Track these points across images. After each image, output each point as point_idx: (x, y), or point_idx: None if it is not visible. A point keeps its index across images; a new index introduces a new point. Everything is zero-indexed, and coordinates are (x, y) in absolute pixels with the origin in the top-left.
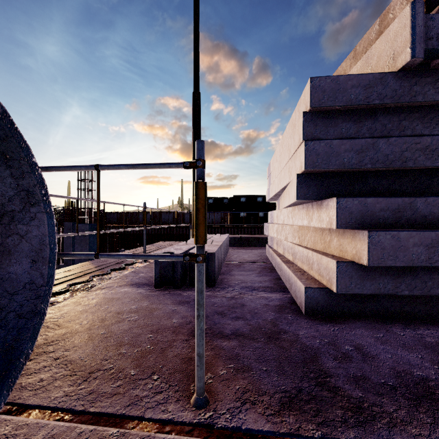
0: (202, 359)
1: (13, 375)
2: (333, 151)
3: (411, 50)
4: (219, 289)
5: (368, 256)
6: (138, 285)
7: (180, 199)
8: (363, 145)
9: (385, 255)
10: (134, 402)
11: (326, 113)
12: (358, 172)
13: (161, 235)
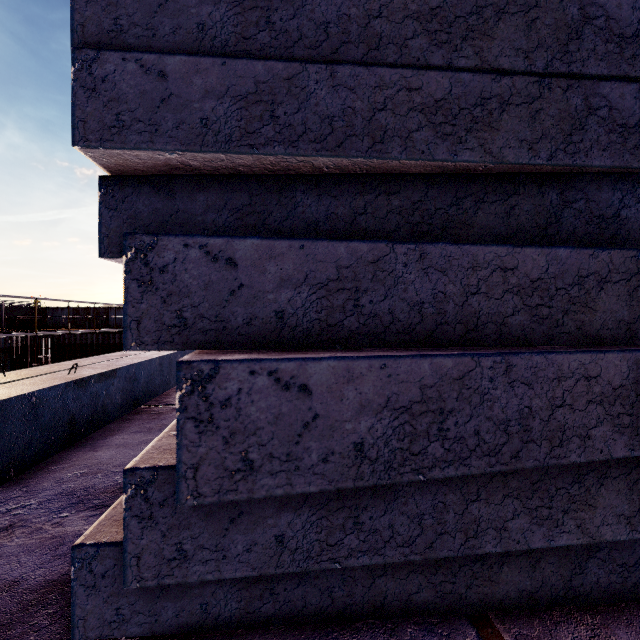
0: None
1: None
2: (168, 93)
3: None
4: None
5: (178, 467)
6: None
7: None
8: (262, 79)
9: (248, 456)
10: None
11: None
12: (271, 177)
13: None
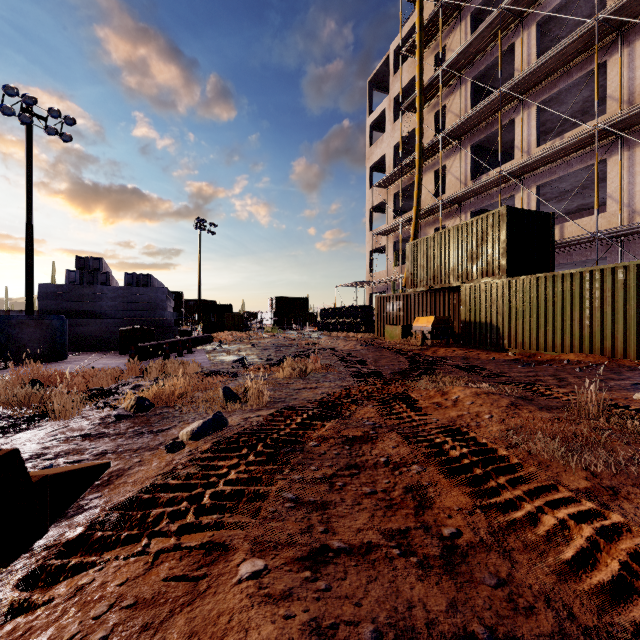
0: None
1: None
2: (48, 305)
3: (66, 281)
4: None
5: None
6: None
7: None
8: (58, 303)
9: None
10: None
11: (46, 293)
12: (61, 310)
13: None
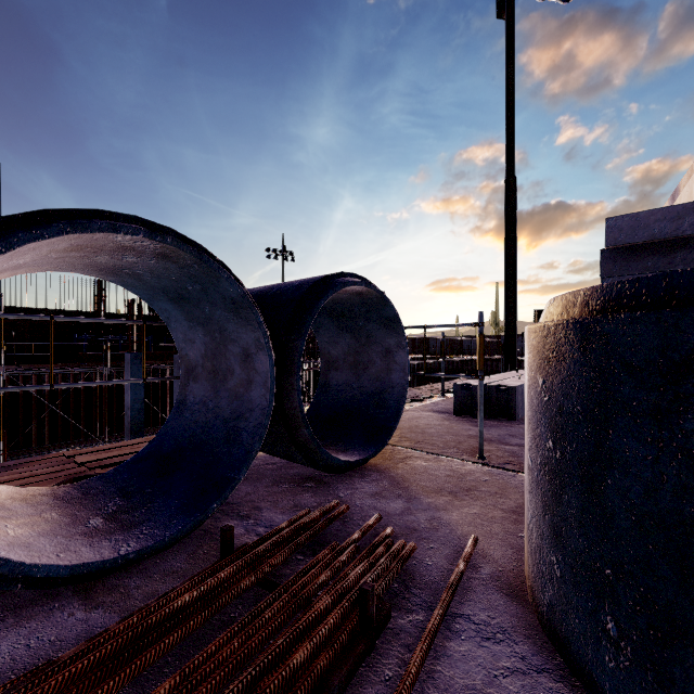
0: (482, 434)
1: (399, 416)
2: None
3: None
4: (519, 423)
5: None
6: (438, 412)
7: (494, 316)
8: None
9: None
10: (444, 452)
11: (628, 248)
12: None
13: (462, 372)
